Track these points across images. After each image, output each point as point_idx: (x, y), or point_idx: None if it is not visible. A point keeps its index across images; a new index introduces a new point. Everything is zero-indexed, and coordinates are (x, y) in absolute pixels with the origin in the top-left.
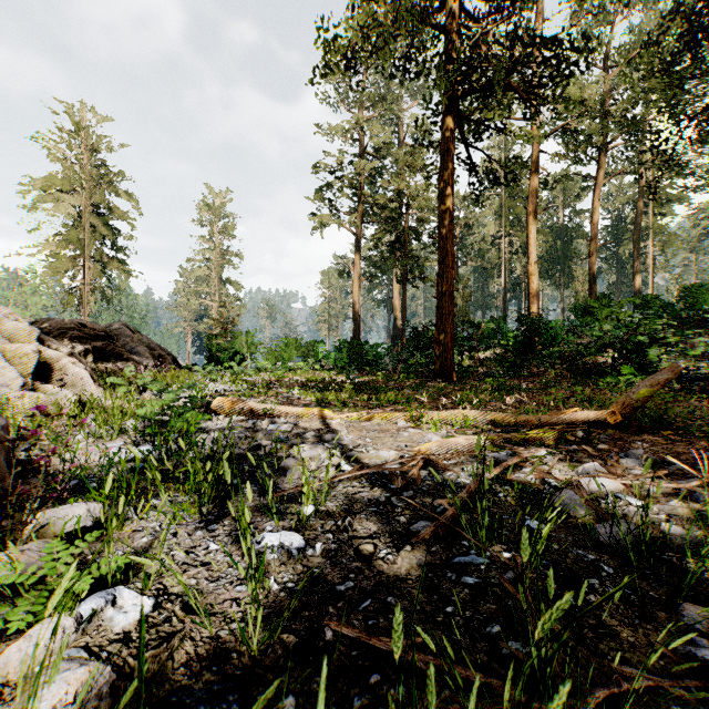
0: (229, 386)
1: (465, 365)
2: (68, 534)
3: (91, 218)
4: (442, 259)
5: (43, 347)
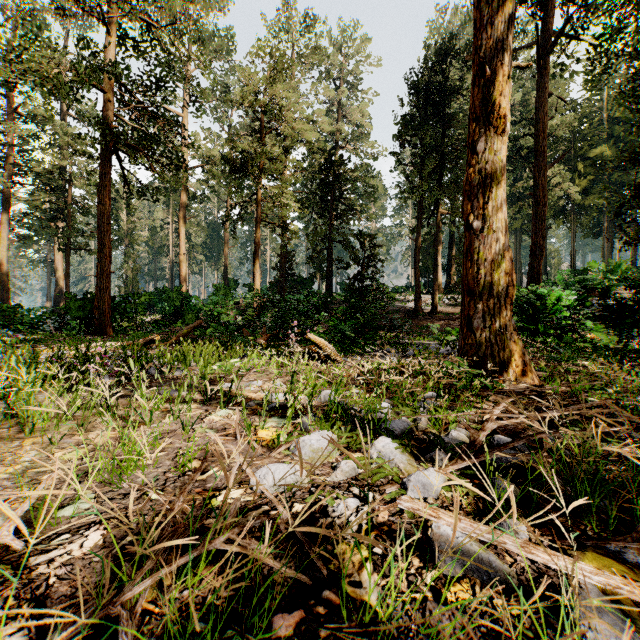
0: None
1: None
2: None
3: None
4: (101, 249)
5: None
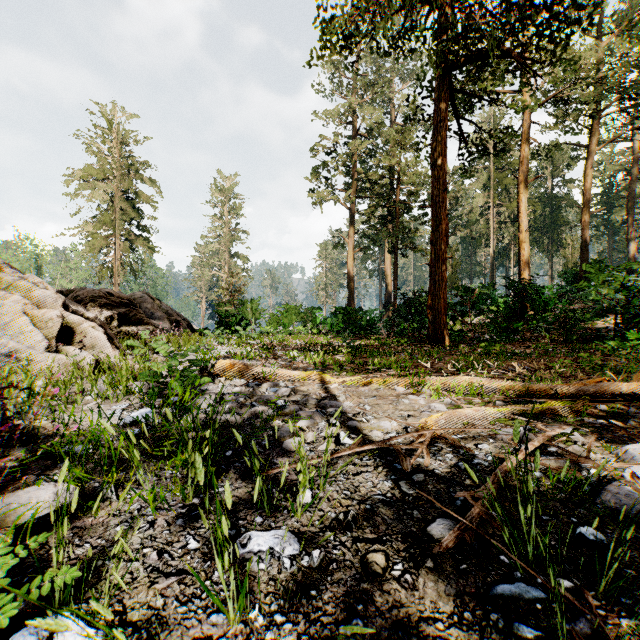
0: (235, 348)
1: (456, 329)
2: (40, 516)
3: (121, 202)
4: (435, 227)
5: (67, 312)
